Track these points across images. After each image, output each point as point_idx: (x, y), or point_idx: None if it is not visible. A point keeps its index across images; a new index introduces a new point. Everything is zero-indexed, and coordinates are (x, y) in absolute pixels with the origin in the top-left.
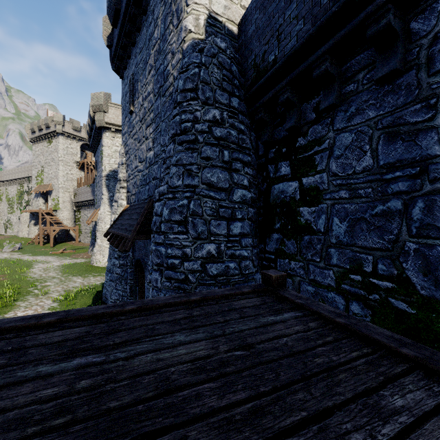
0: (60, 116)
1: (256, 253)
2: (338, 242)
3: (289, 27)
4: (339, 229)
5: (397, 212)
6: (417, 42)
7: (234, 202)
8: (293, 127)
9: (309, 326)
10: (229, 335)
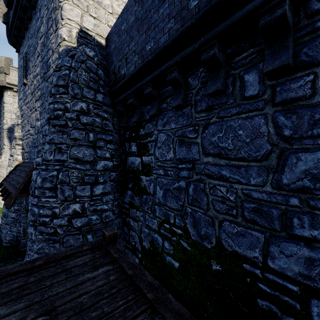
0: None
1: (117, 204)
2: (159, 202)
3: (131, 56)
4: (160, 194)
5: (183, 188)
6: (191, 90)
7: (98, 170)
8: (137, 122)
9: (109, 279)
10: (45, 300)
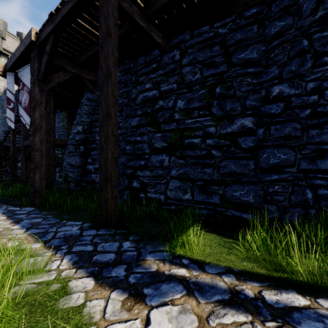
0: None
1: None
2: None
3: None
4: None
5: None
6: None
7: None
8: None
9: None
10: None
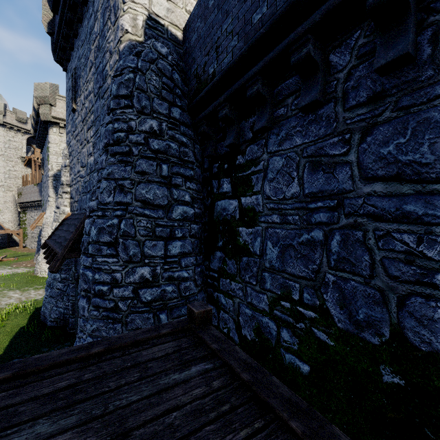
0: (1, 105)
1: (199, 271)
2: (271, 267)
3: (225, 41)
4: (272, 253)
5: (319, 242)
6: (335, 75)
7: (174, 220)
8: (233, 144)
9: (212, 386)
10: (110, 414)
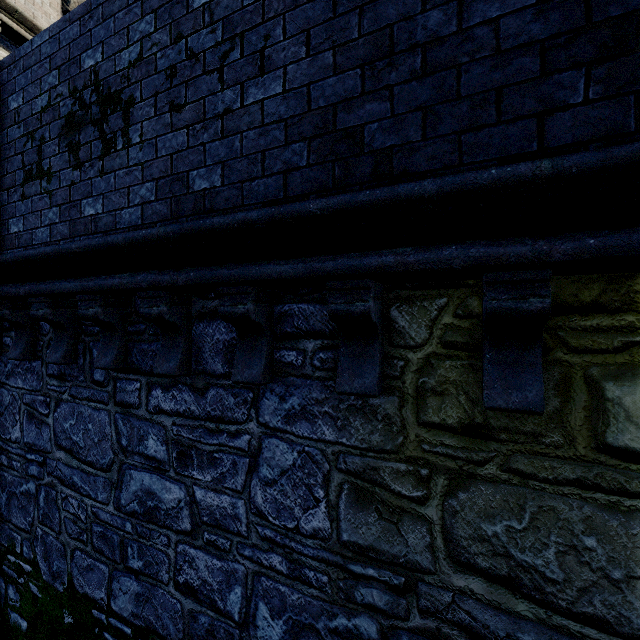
0: None
1: None
2: (1, 515)
3: None
4: (2, 499)
5: (33, 495)
6: (42, 336)
7: None
8: None
9: None
10: None
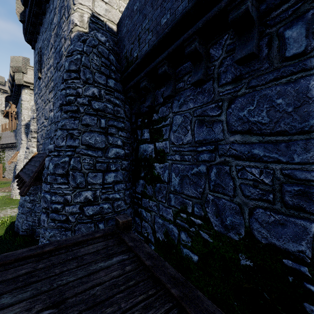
0: None
1: (128, 193)
2: (174, 190)
3: (144, 35)
4: (175, 181)
5: (204, 173)
6: (213, 63)
7: (109, 158)
8: (150, 106)
9: (125, 270)
10: (54, 290)
